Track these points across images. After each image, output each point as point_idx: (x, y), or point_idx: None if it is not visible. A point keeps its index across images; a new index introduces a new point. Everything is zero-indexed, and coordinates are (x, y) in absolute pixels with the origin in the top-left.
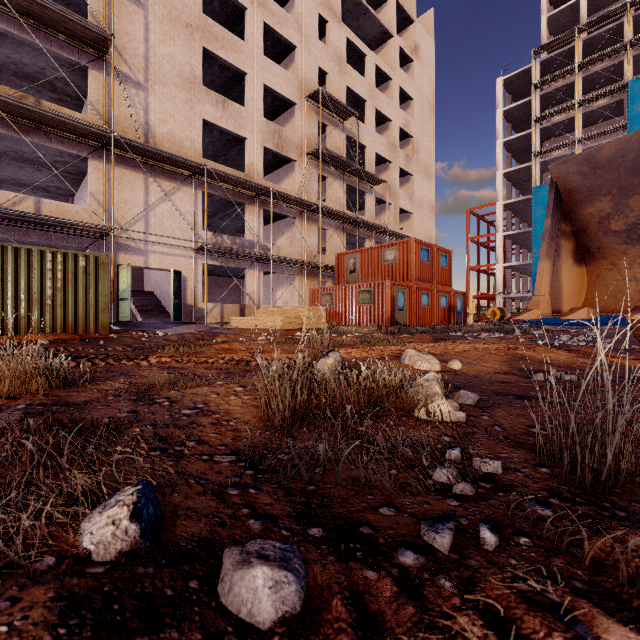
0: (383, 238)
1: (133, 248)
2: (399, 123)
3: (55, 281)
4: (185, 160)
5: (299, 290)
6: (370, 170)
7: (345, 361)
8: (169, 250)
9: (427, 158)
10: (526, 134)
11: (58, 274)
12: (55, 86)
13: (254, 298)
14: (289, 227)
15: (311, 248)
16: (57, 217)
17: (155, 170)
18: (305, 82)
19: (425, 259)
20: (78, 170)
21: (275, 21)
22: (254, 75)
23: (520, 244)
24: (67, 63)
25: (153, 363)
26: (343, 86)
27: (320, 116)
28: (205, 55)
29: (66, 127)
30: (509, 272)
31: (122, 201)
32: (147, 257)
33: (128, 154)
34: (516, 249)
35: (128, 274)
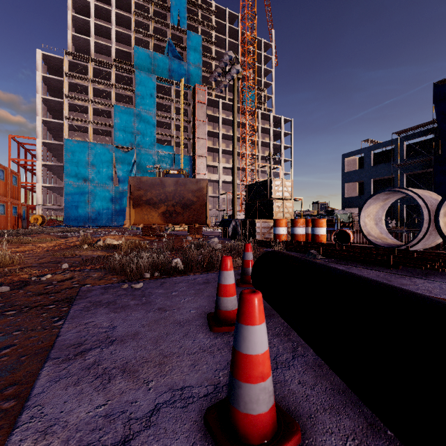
0: None
1: None
2: None
3: None
4: None
5: None
6: None
7: None
8: None
9: None
10: (59, 101)
11: None
12: None
13: None
14: None
15: None
16: None
17: None
18: None
19: (2, 178)
20: None
21: None
22: None
23: (53, 172)
24: None
25: None
26: None
27: None
28: None
29: None
30: (46, 190)
31: None
32: None
33: None
34: (50, 174)
35: None
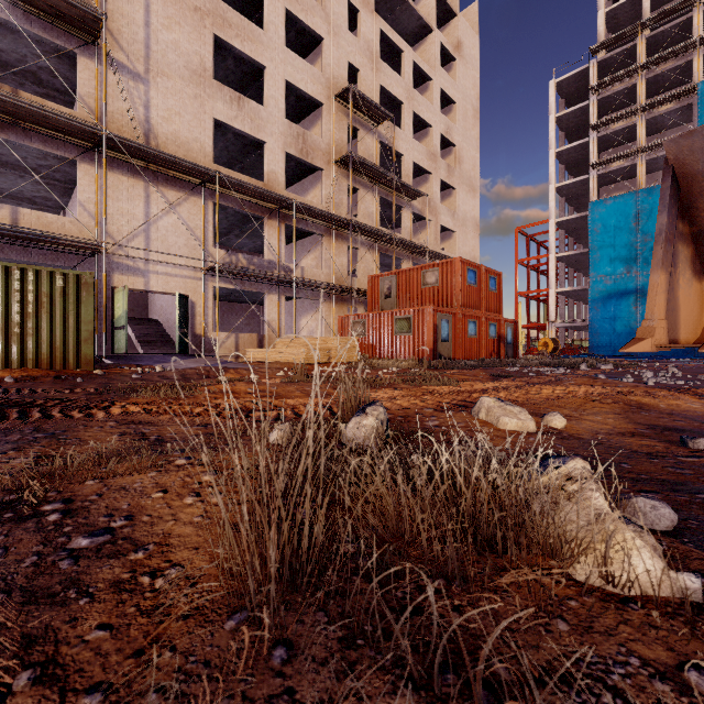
0: (422, 259)
1: (131, 268)
2: (440, 129)
3: (25, 305)
4: (192, 165)
5: (326, 318)
6: (407, 182)
7: (389, 414)
8: (174, 270)
9: (471, 169)
10: (582, 143)
11: (29, 296)
12: (40, 78)
13: (274, 327)
14: (315, 246)
15: (340, 270)
16: (36, 229)
17: (157, 177)
18: (333, 79)
19: (472, 282)
20: (67, 177)
21: (299, 8)
22: (274, 69)
23: (574, 267)
24: (52, 49)
25: (113, 415)
26: (377, 85)
27: (351, 118)
28: (217, 45)
29: (48, 123)
30: (562, 298)
31: (118, 212)
32: (148, 278)
33: (125, 157)
34: (570, 273)
35: (124, 298)
